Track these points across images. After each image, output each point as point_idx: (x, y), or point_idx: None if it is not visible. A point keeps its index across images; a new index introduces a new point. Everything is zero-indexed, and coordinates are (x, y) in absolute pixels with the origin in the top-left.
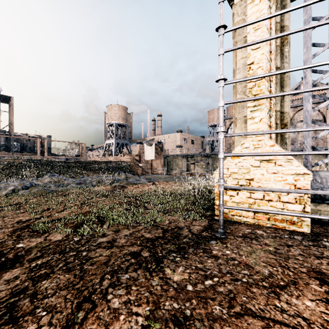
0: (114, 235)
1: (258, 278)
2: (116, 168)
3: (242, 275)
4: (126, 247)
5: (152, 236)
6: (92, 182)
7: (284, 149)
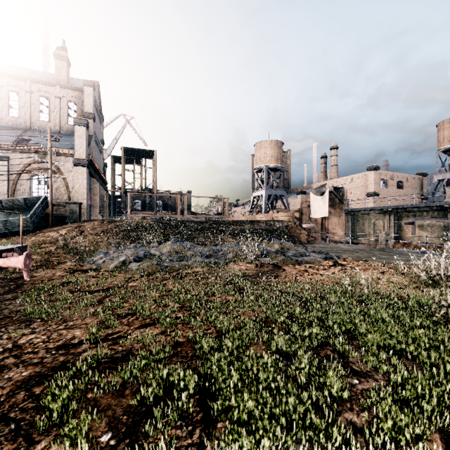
0: None
1: None
2: (266, 232)
3: None
4: None
5: None
6: (227, 255)
7: None
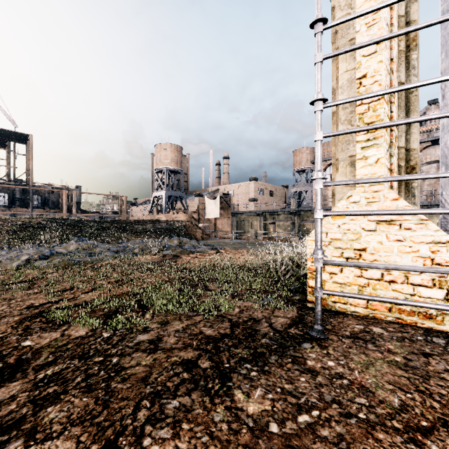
0: (160, 330)
1: (384, 412)
2: (167, 230)
3: (358, 406)
4: (176, 350)
5: (216, 333)
6: (134, 250)
7: (411, 204)
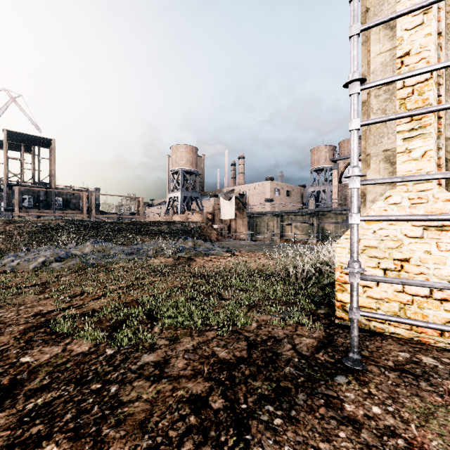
0: (168, 349)
1: None
2: (182, 232)
3: None
4: (183, 379)
5: (230, 355)
6: (148, 252)
7: None
